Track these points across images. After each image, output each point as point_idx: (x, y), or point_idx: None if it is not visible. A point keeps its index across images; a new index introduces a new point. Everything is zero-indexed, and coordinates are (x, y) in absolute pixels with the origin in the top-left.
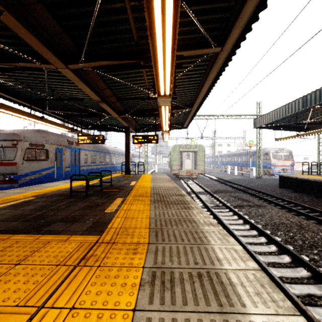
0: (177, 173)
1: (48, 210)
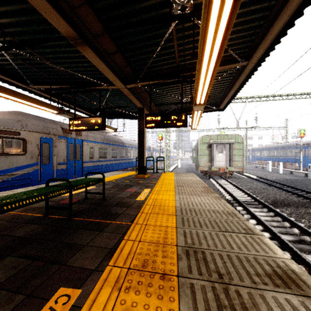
0: (206, 171)
1: None
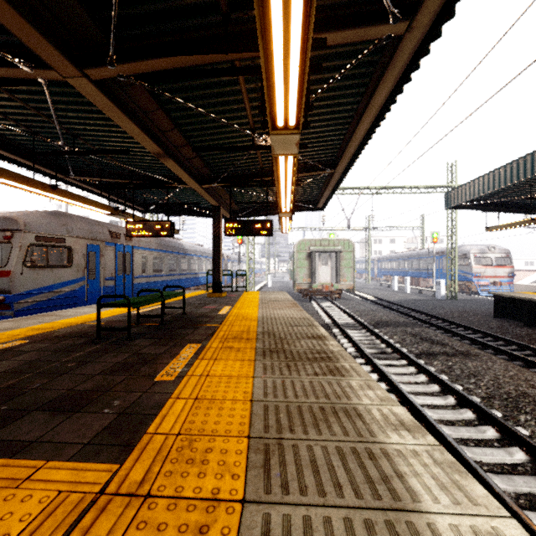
0: (306, 290)
1: (35, 372)
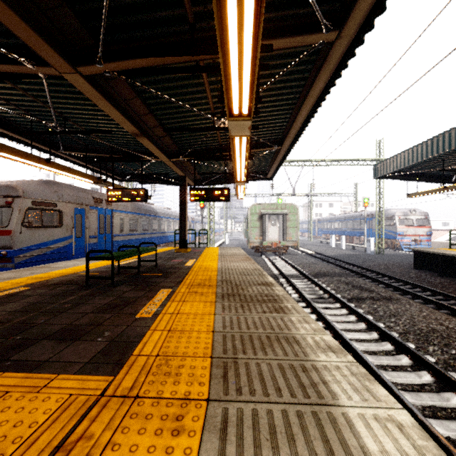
0: (258, 246)
1: (39, 312)
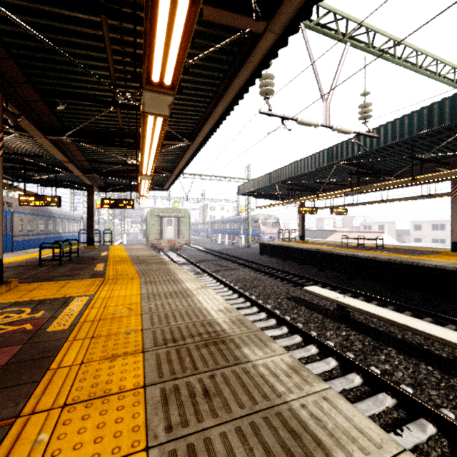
0: (156, 244)
1: (32, 274)
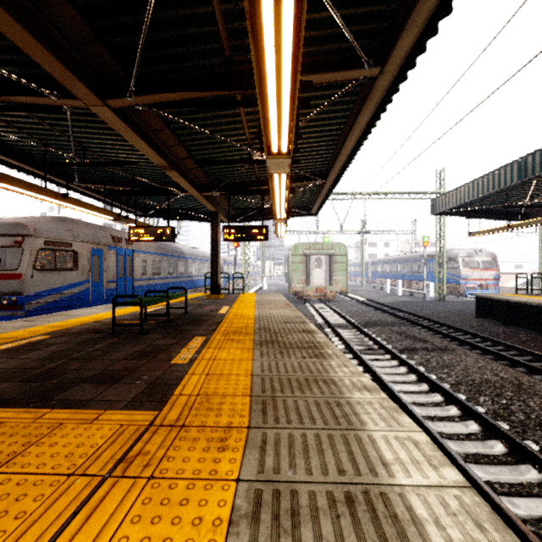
0: (301, 292)
1: (69, 359)
